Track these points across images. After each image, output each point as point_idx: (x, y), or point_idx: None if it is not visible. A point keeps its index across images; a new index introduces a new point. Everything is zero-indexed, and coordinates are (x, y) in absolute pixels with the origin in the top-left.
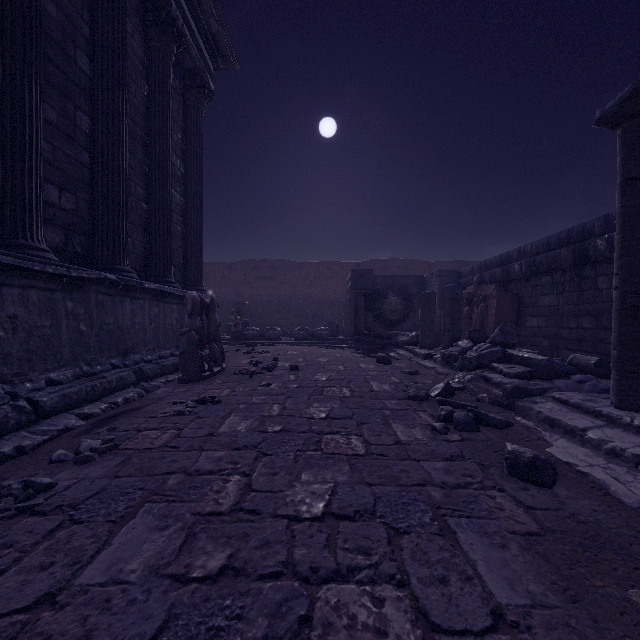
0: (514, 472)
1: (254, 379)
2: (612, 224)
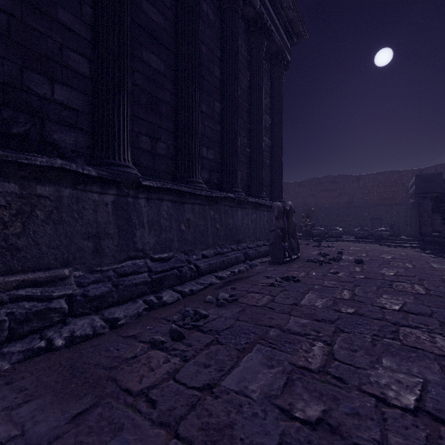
0: None
1: (323, 267)
2: None
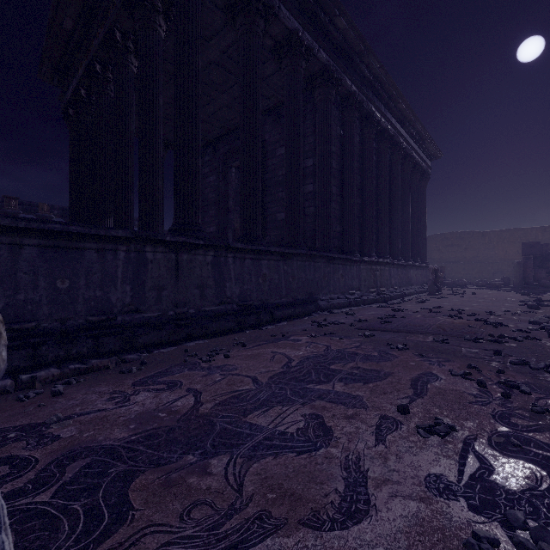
0: (528, 308)
1: (456, 296)
2: None
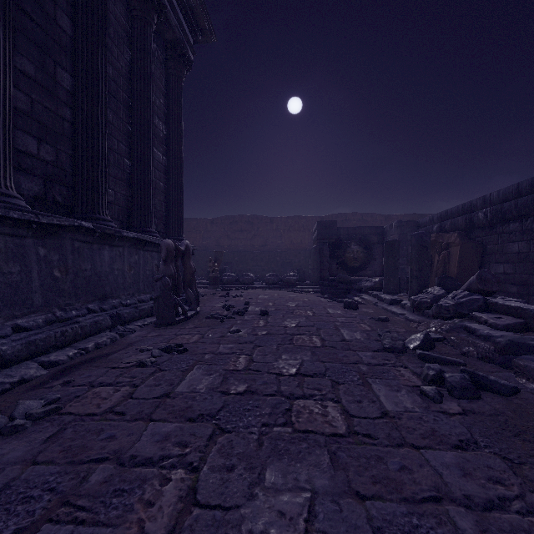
0: None
1: (225, 324)
2: None
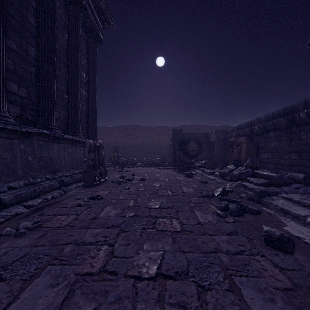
0: (269, 243)
1: (121, 185)
2: (309, 104)
